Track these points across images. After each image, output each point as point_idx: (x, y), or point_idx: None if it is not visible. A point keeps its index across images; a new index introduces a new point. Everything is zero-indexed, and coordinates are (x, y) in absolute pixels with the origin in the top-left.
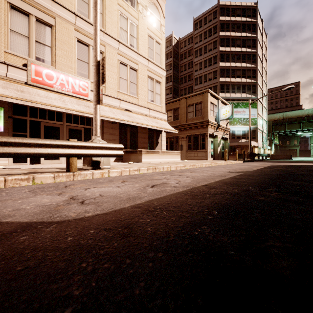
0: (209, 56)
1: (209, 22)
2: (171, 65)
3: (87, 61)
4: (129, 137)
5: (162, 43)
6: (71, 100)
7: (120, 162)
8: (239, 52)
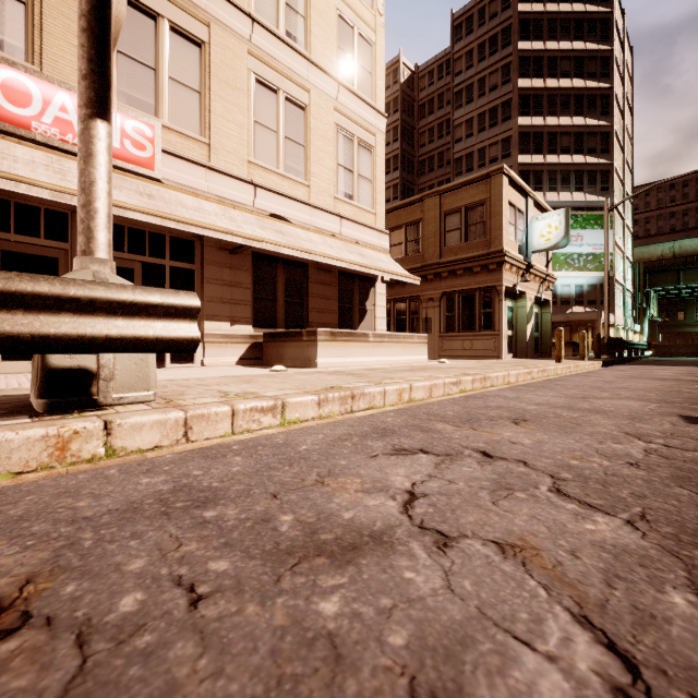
0: (490, 104)
1: (490, 19)
2: (398, 131)
3: (153, 64)
4: (284, 295)
5: (375, 42)
6: None
7: (254, 365)
8: (568, 89)
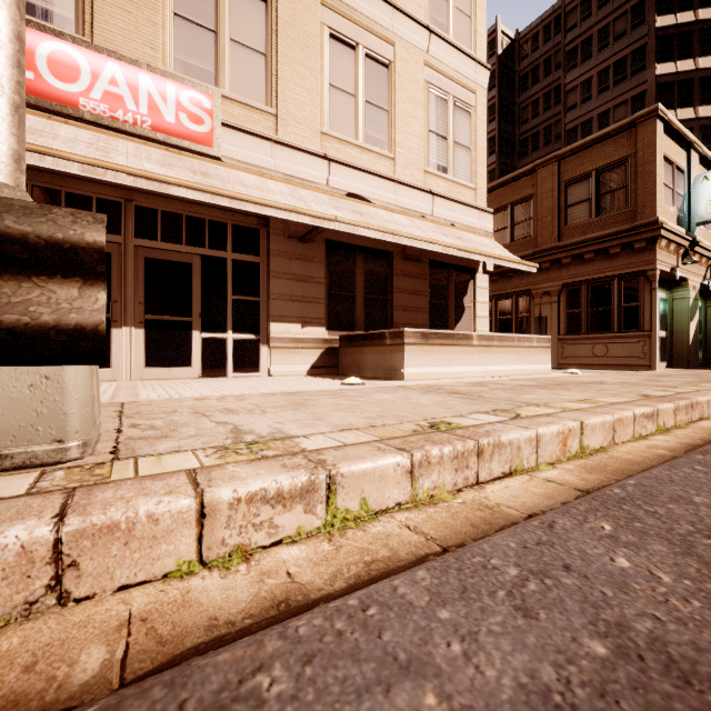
0: (615, 56)
1: None
2: (495, 109)
3: (213, 26)
4: (364, 291)
5: None
6: (140, 151)
7: (328, 374)
8: None
